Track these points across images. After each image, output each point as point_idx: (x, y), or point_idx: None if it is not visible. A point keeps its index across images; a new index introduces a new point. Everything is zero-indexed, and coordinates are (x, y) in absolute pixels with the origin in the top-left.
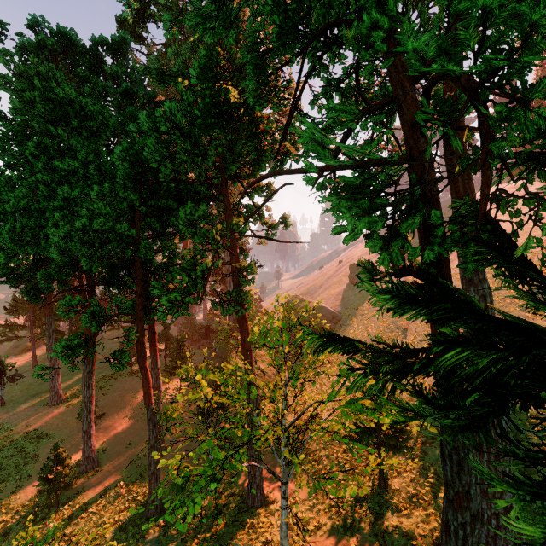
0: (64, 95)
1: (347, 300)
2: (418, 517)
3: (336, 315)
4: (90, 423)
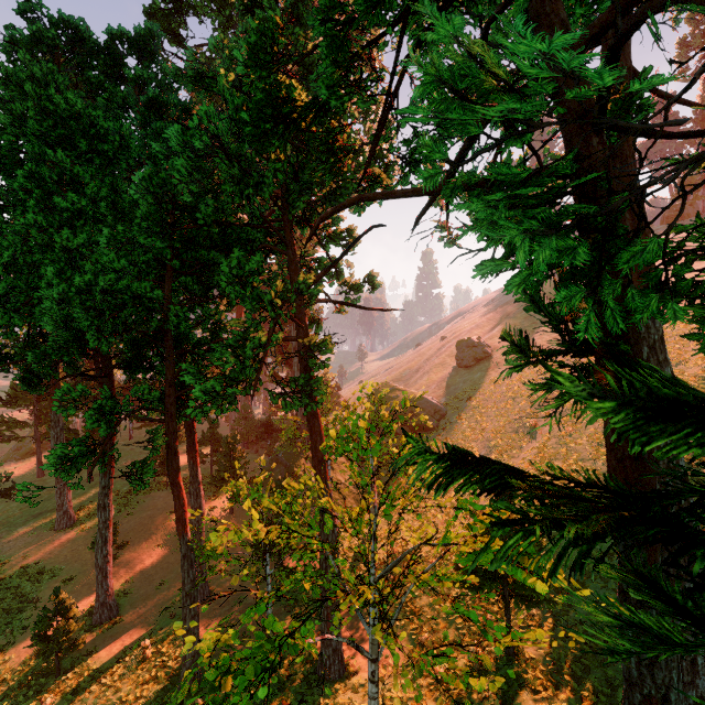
0: (66, 106)
1: (454, 389)
2: (565, 702)
3: (439, 408)
4: (105, 557)
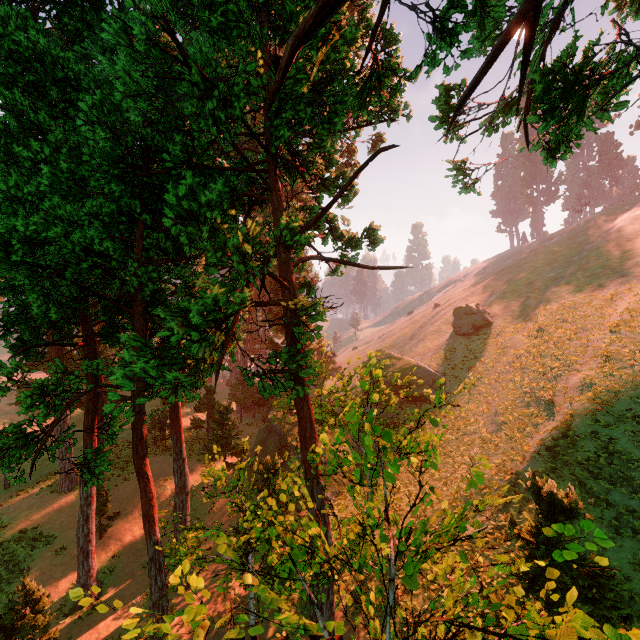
0: (29, 44)
1: (452, 357)
2: None
3: (438, 378)
4: (87, 536)
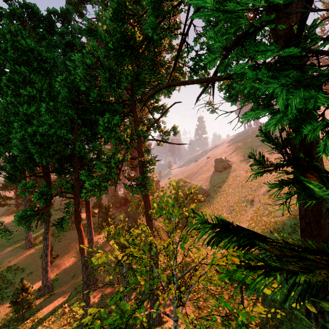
0: (26, 45)
1: (213, 182)
2: None
3: (206, 191)
4: (46, 263)
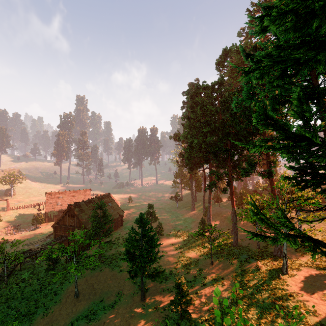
0: (206, 108)
1: None
2: None
3: None
4: (210, 215)
